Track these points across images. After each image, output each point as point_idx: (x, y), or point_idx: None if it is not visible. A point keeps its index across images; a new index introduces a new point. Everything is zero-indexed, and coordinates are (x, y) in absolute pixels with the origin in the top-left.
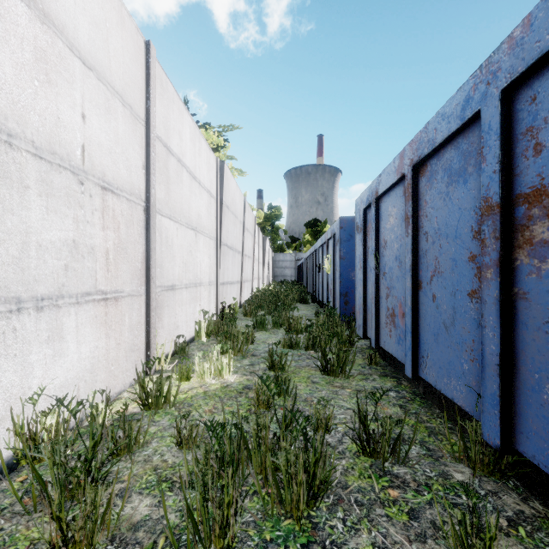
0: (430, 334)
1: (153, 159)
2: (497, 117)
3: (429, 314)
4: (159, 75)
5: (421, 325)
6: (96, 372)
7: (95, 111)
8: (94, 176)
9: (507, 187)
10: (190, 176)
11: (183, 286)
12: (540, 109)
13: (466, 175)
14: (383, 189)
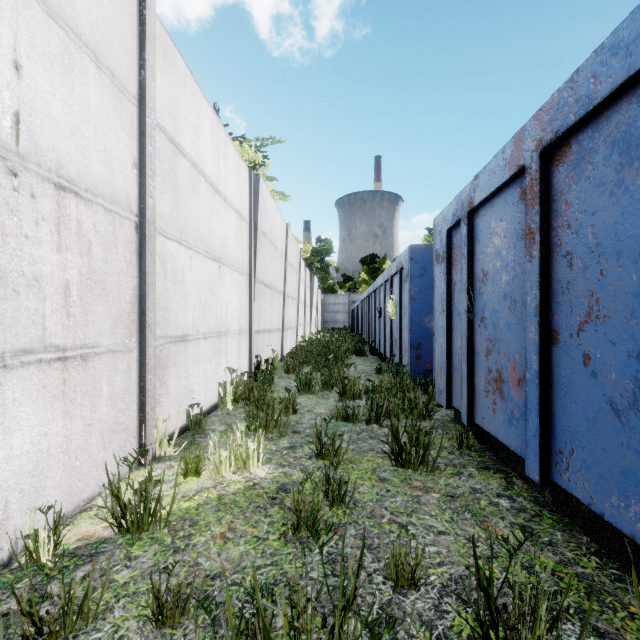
0: (577, 417)
1: (151, 156)
2: None
3: (575, 385)
4: (161, 39)
5: (557, 401)
6: (44, 474)
7: (42, 65)
8: (41, 165)
9: None
10: (210, 188)
11: (200, 337)
12: None
13: None
14: (481, 196)
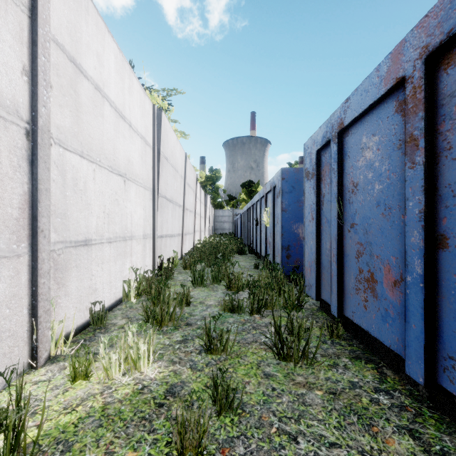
0: None
1: (45, 67)
2: None
3: None
4: None
5: (446, 306)
6: None
7: None
8: None
9: None
10: (115, 113)
11: (104, 241)
12: None
13: None
14: (353, 115)
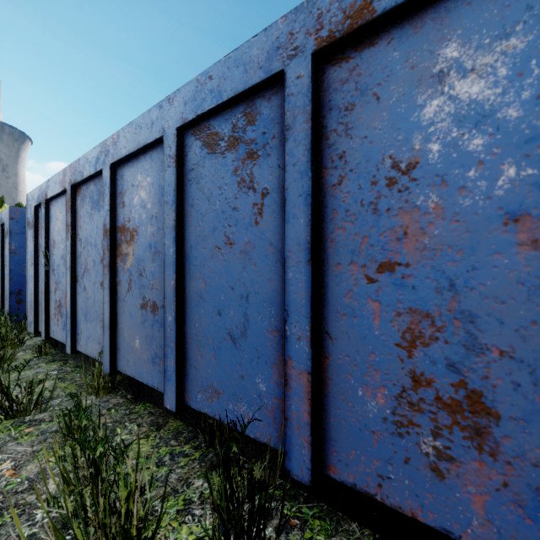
0: (83, 315)
1: None
2: (109, 179)
3: (82, 301)
4: None
5: (78, 310)
6: None
7: None
8: None
9: (114, 221)
10: None
11: None
12: (124, 184)
13: (100, 206)
14: (51, 194)
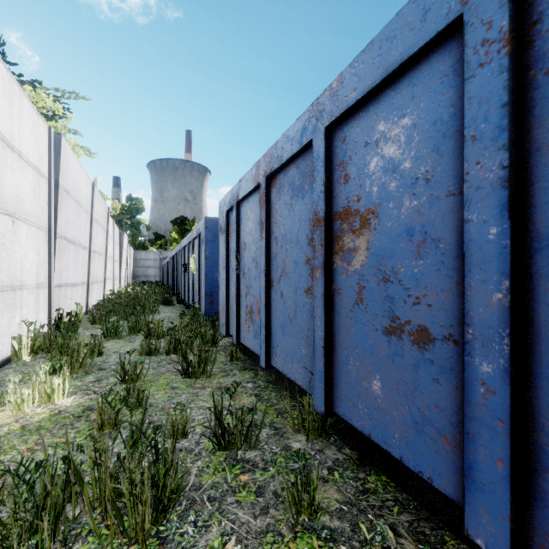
0: (279, 326)
1: None
2: (322, 148)
3: (278, 309)
4: None
5: (273, 319)
6: None
7: None
8: None
9: (329, 205)
10: (2, 143)
11: None
12: (348, 149)
13: (304, 191)
14: (242, 194)
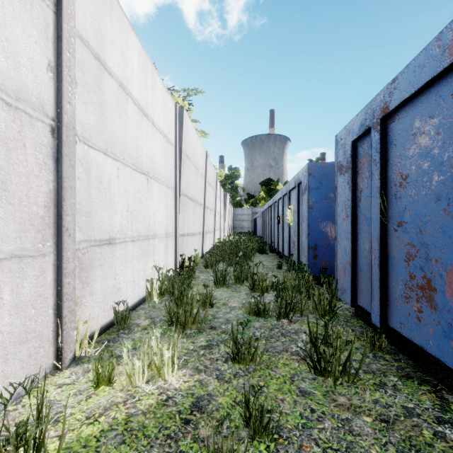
0: None
1: (69, 63)
2: None
3: None
4: None
5: None
6: None
7: None
8: None
9: None
10: (138, 110)
11: (127, 240)
12: None
13: None
14: (402, 96)
